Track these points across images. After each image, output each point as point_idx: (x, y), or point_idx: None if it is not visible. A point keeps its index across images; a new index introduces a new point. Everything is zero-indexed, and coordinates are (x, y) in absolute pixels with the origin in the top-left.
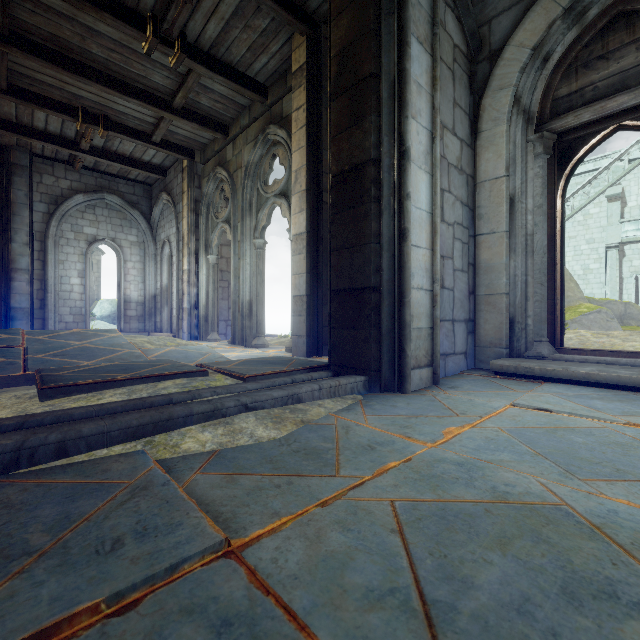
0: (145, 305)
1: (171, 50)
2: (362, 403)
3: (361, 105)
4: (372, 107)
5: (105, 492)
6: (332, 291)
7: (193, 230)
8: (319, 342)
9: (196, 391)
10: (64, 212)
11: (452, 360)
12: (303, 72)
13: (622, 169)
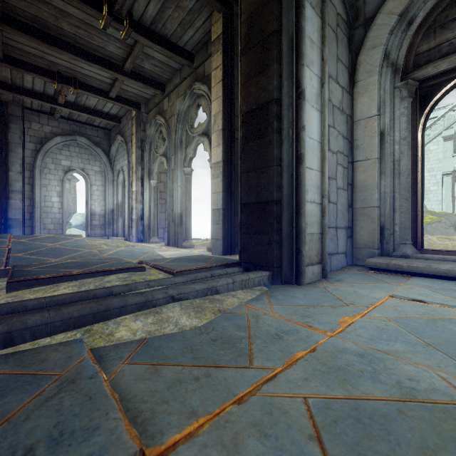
0: (105, 217)
1: (121, 26)
2: (267, 294)
3: (266, 57)
4: (275, 57)
5: (35, 386)
6: (243, 204)
7: (139, 162)
8: (232, 244)
9: (133, 284)
10: (47, 149)
11: (336, 258)
12: (220, 40)
13: (454, 117)
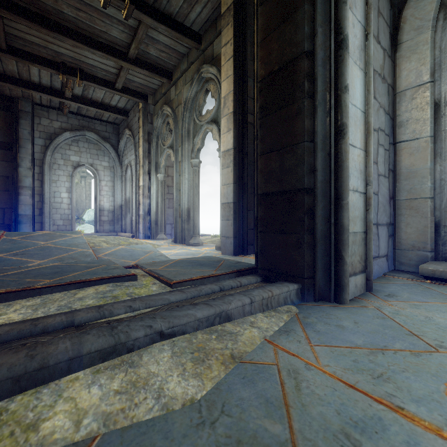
0: (114, 212)
1: (122, 3)
2: (300, 320)
3: None
4: None
5: None
6: (260, 195)
7: (146, 155)
8: (244, 243)
9: (109, 306)
10: (56, 145)
11: (377, 263)
12: (230, 11)
13: None
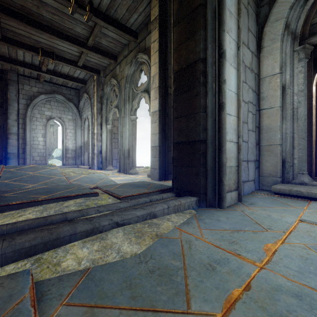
0: (76, 151)
1: (84, 11)
2: (196, 217)
3: (193, 25)
4: (201, 25)
5: None
6: (175, 143)
7: (99, 112)
8: (166, 172)
9: (85, 210)
10: (35, 104)
11: (247, 185)
12: (157, 20)
13: None
